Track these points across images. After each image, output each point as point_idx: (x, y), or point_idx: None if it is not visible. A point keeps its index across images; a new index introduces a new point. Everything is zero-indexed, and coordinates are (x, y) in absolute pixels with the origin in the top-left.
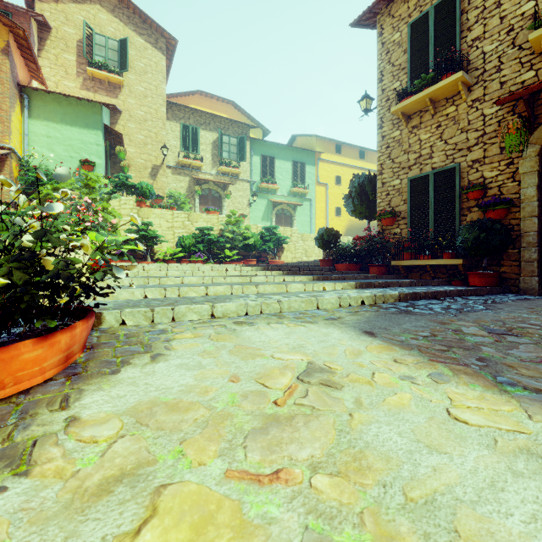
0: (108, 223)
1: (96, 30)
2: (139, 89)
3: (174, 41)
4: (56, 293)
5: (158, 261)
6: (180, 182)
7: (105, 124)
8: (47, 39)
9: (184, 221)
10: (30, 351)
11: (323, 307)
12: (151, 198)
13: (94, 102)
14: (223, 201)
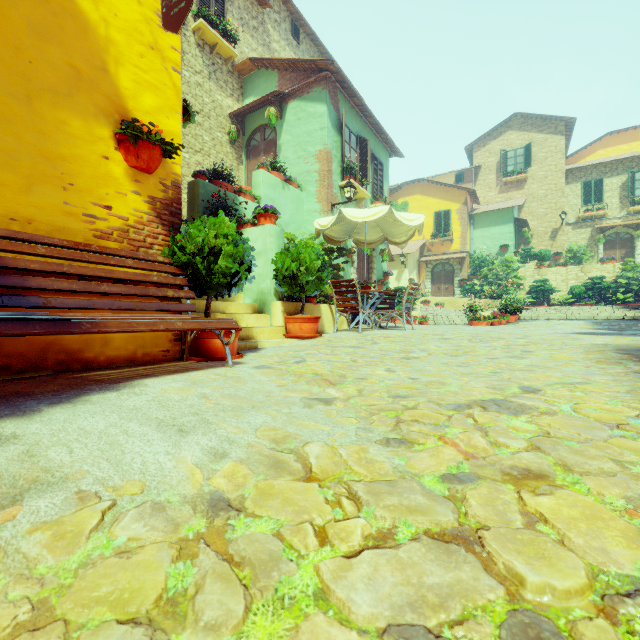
0: (517, 284)
1: (508, 149)
2: (540, 174)
3: (572, 119)
4: (514, 310)
5: (552, 305)
6: (581, 234)
7: (514, 217)
8: (478, 173)
9: (577, 273)
10: (512, 317)
11: (596, 319)
12: (548, 260)
13: (508, 207)
14: (636, 242)
